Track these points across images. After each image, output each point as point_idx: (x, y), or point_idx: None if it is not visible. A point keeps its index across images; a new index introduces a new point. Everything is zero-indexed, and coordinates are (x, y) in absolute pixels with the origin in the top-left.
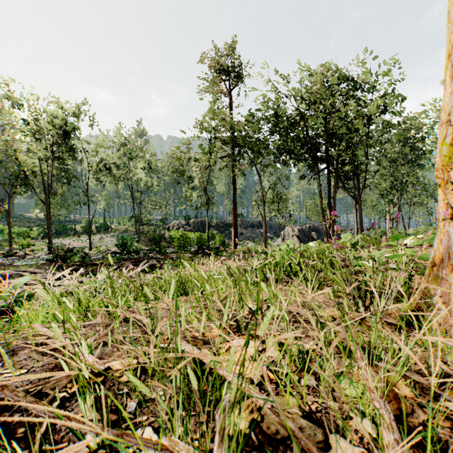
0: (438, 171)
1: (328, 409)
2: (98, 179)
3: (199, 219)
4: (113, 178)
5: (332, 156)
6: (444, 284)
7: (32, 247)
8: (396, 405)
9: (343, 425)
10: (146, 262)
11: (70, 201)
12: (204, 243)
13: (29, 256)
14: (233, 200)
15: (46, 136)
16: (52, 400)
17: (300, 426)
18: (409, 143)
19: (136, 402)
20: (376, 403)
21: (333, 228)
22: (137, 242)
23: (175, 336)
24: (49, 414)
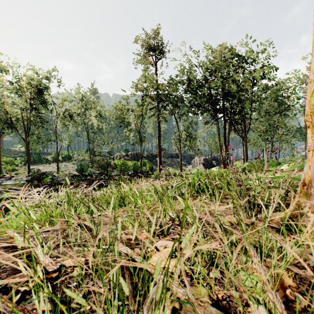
0: (307, 116)
1: (231, 297)
2: (63, 123)
3: (135, 152)
4: (74, 122)
5: (226, 108)
6: (312, 198)
7: (16, 171)
8: (283, 293)
9: (244, 312)
10: (97, 182)
11: (43, 139)
12: (138, 169)
13: (14, 178)
14: (158, 139)
15: (26, 93)
16: (15, 293)
17: (210, 313)
18: (279, 100)
19: (83, 293)
20: (269, 294)
21: (227, 158)
22: (91, 168)
23: (113, 243)
24: (8, 308)
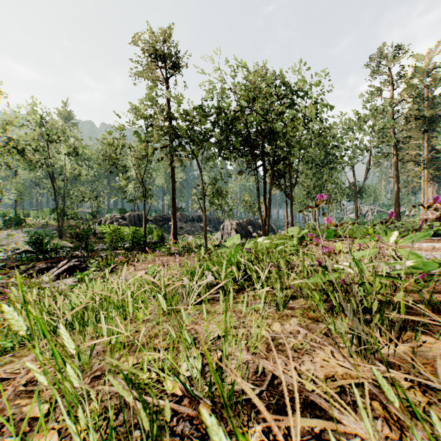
0: None
1: None
2: (4, 163)
3: (136, 213)
4: (27, 162)
5: (267, 153)
6: None
7: None
8: None
9: None
10: (66, 262)
11: None
12: (141, 239)
13: None
14: (172, 193)
15: None
16: None
17: None
18: (327, 148)
19: None
20: None
21: (268, 222)
22: (60, 238)
23: None
24: None
